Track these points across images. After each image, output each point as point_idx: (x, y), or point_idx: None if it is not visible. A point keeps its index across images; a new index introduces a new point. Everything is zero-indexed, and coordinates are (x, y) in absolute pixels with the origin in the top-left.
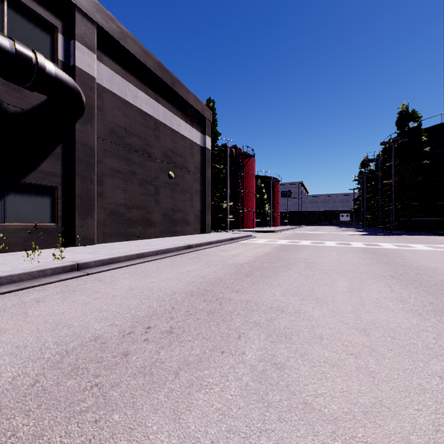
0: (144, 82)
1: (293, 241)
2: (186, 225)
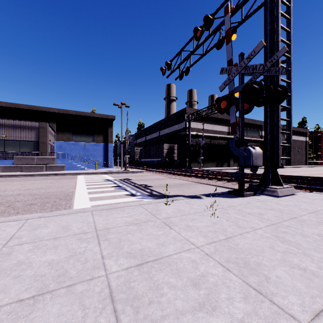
0: (294, 133)
1: None
2: (301, 163)
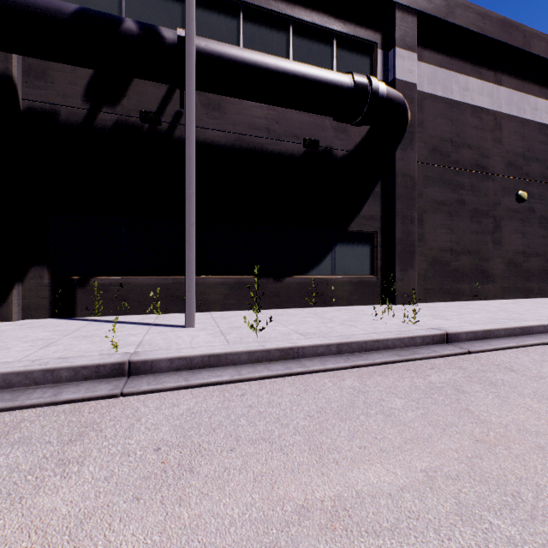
0: (476, 63)
1: None
2: None
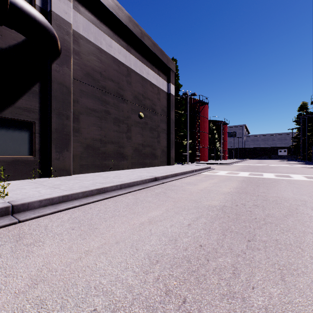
0: (117, 34)
1: (254, 174)
2: (154, 158)
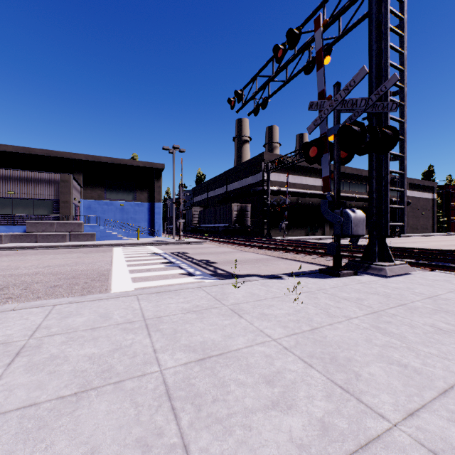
0: (416, 188)
1: None
2: (426, 230)
